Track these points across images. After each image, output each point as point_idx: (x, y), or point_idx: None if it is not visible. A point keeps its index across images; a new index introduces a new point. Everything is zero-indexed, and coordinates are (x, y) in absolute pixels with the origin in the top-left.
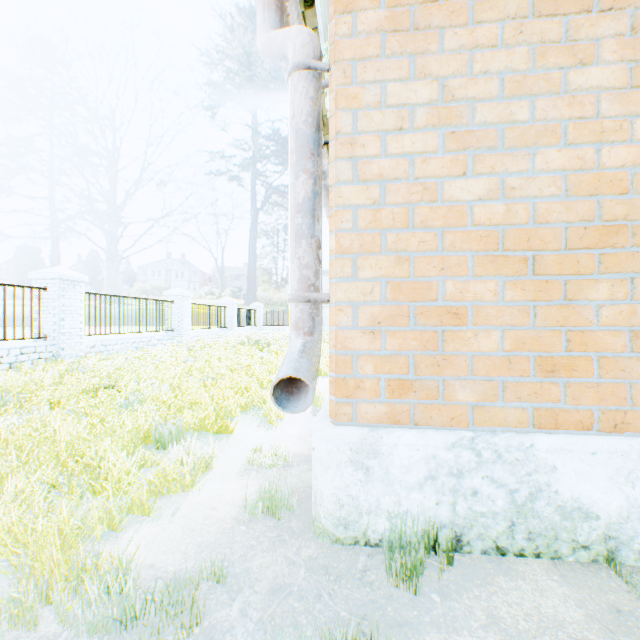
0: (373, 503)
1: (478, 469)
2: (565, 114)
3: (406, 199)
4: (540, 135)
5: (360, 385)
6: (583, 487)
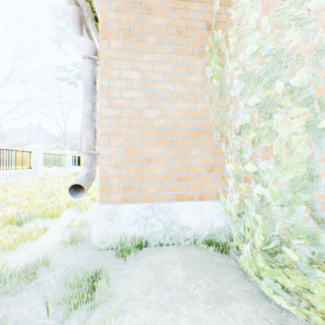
0: (115, 233)
1: (153, 216)
2: (185, 90)
3: (130, 115)
4: (177, 96)
5: (111, 188)
6: (187, 219)
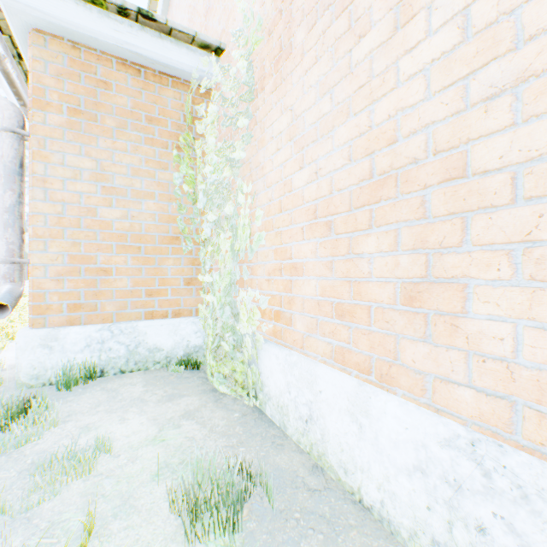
0: (56, 363)
1: (113, 338)
2: (157, 189)
3: (79, 214)
4: (146, 195)
5: (50, 307)
6: (159, 339)
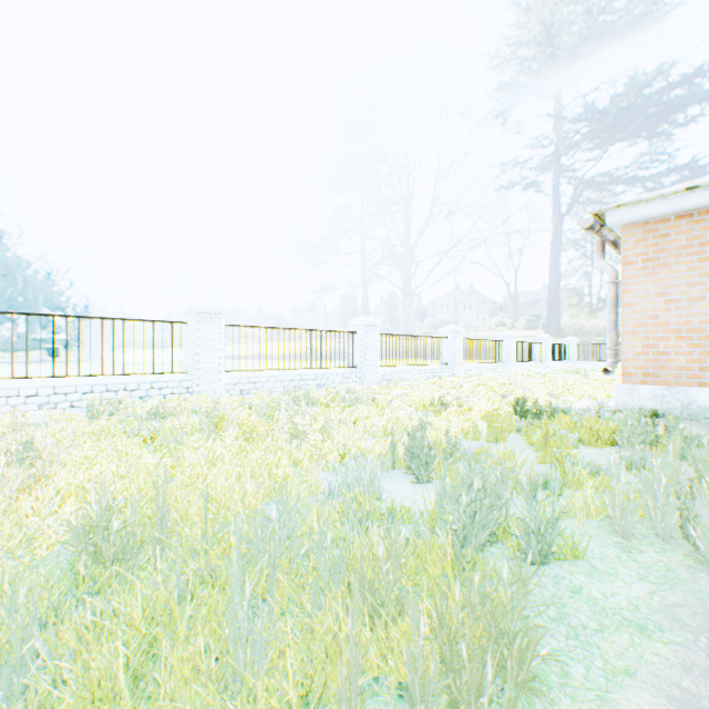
0: (633, 404)
1: (669, 396)
2: (707, 293)
3: (647, 320)
4: (697, 300)
5: (630, 373)
6: (706, 402)
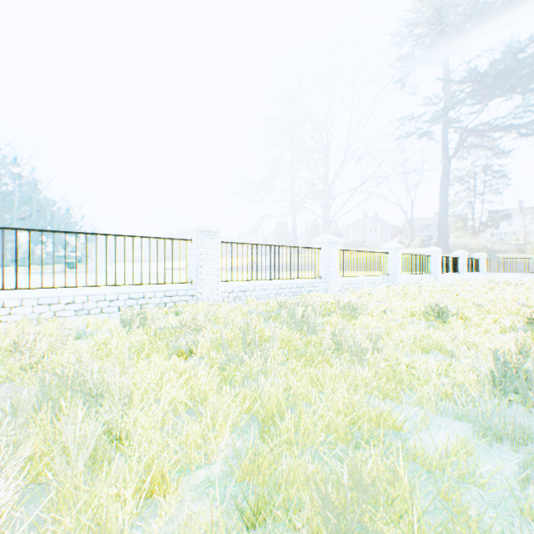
0: None
1: None
2: None
3: None
4: None
5: None
6: None
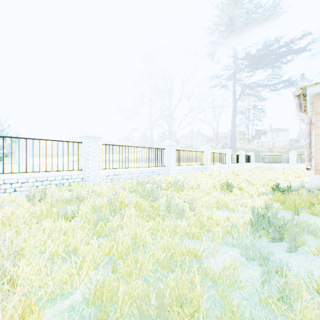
0: None
1: None
2: None
3: None
4: None
5: (319, 169)
6: None
